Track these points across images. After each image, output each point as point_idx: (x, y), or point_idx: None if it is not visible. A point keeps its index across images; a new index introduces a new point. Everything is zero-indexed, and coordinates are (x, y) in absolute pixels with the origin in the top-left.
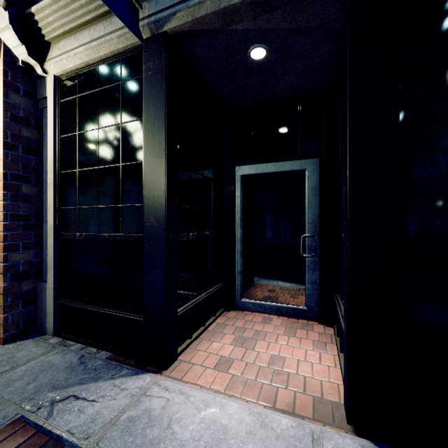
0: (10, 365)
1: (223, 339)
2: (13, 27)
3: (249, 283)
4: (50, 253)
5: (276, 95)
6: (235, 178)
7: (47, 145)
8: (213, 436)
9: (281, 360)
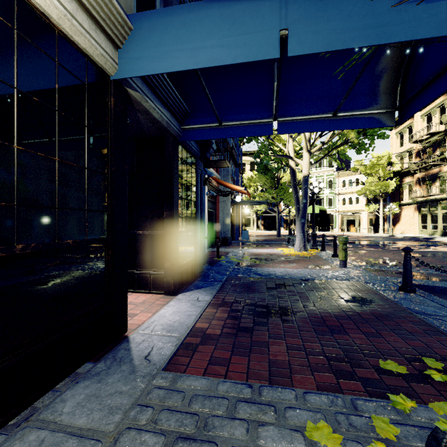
0: (62, 445)
1: None
2: None
3: None
4: None
5: None
6: None
7: None
8: (178, 313)
9: (129, 304)
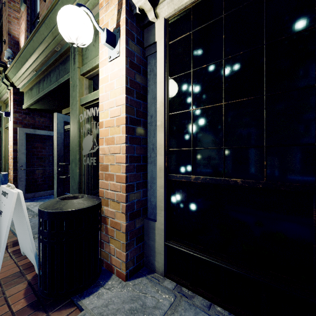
0: None
1: None
2: None
3: None
4: (160, 194)
5: None
6: None
7: (151, 89)
8: None
9: None
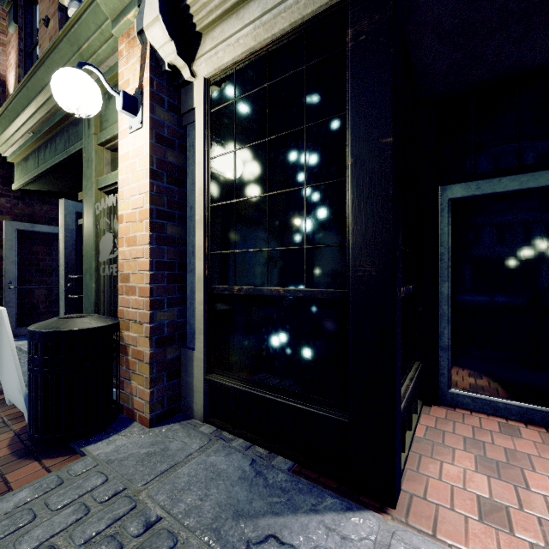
0: (167, 461)
1: (453, 457)
2: (163, 18)
3: (463, 366)
4: (199, 312)
5: (526, 63)
6: (438, 205)
7: (191, 172)
8: None
9: None
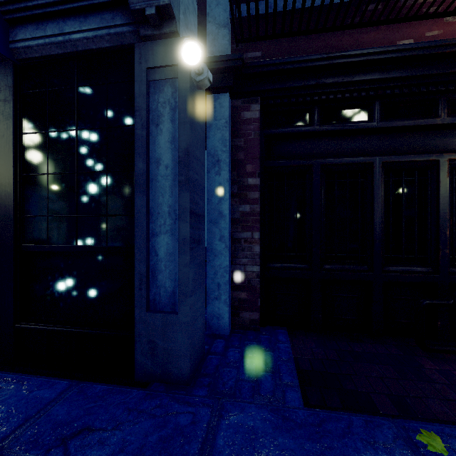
0: None
1: None
2: None
3: None
4: None
5: None
6: None
7: None
8: None
9: None
